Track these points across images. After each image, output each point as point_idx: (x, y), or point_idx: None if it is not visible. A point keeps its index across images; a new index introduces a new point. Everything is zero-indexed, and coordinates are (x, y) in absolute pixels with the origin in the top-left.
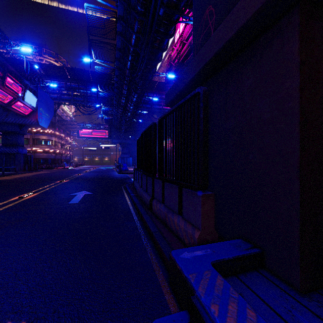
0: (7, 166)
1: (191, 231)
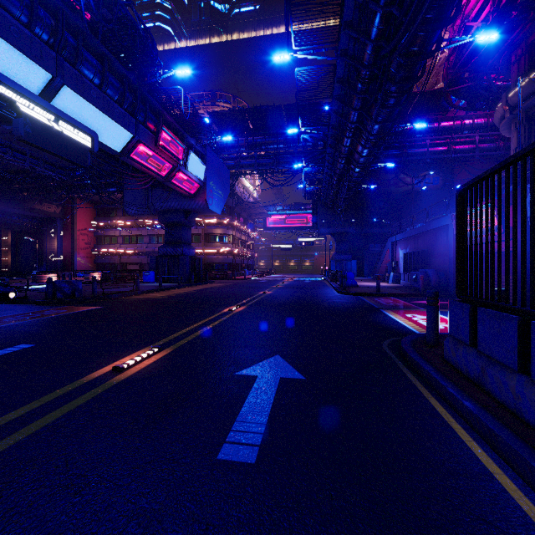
0: (170, 275)
1: None
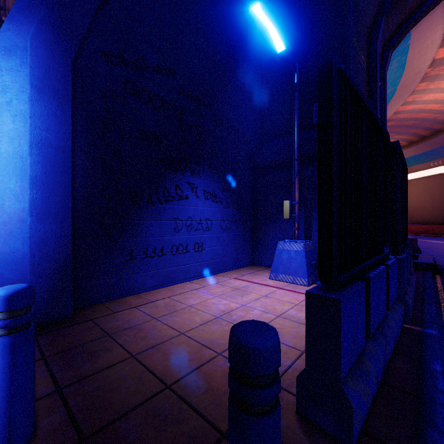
0: None
1: None
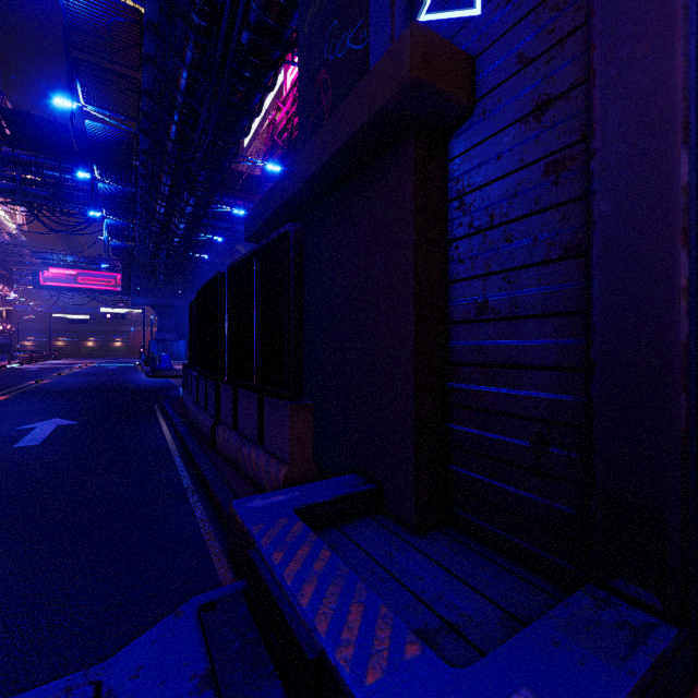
0: None
1: (274, 469)
